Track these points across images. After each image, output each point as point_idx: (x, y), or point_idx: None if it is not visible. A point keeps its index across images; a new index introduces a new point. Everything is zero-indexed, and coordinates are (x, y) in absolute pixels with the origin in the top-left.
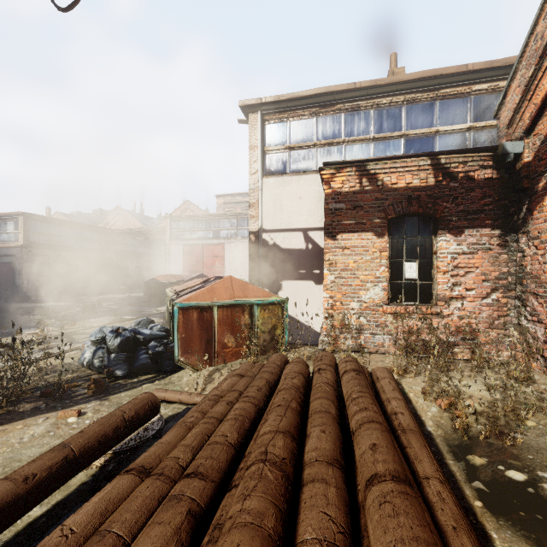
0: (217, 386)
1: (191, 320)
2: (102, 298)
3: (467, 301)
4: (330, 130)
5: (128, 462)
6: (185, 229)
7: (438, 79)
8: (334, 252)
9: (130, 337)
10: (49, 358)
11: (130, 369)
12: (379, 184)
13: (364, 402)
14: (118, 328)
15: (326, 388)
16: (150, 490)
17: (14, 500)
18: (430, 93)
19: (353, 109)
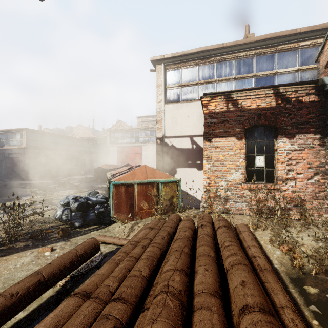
0: (136, 234)
1: (121, 192)
2: (70, 178)
3: (297, 181)
4: (207, 74)
5: (79, 283)
6: (118, 137)
7: (277, 39)
8: (210, 150)
9: (84, 202)
10: (36, 214)
11: (83, 222)
12: (239, 106)
13: (233, 249)
14: (76, 197)
15: (207, 238)
16: (89, 309)
17: (4, 309)
18: (271, 48)
19: (221, 60)
